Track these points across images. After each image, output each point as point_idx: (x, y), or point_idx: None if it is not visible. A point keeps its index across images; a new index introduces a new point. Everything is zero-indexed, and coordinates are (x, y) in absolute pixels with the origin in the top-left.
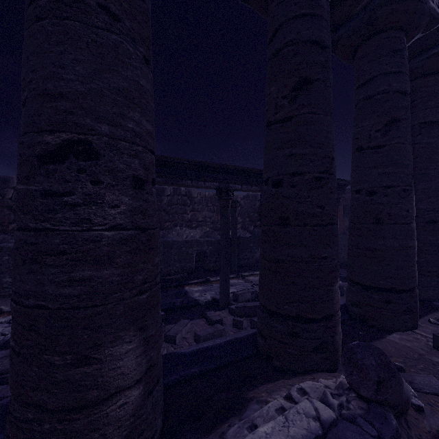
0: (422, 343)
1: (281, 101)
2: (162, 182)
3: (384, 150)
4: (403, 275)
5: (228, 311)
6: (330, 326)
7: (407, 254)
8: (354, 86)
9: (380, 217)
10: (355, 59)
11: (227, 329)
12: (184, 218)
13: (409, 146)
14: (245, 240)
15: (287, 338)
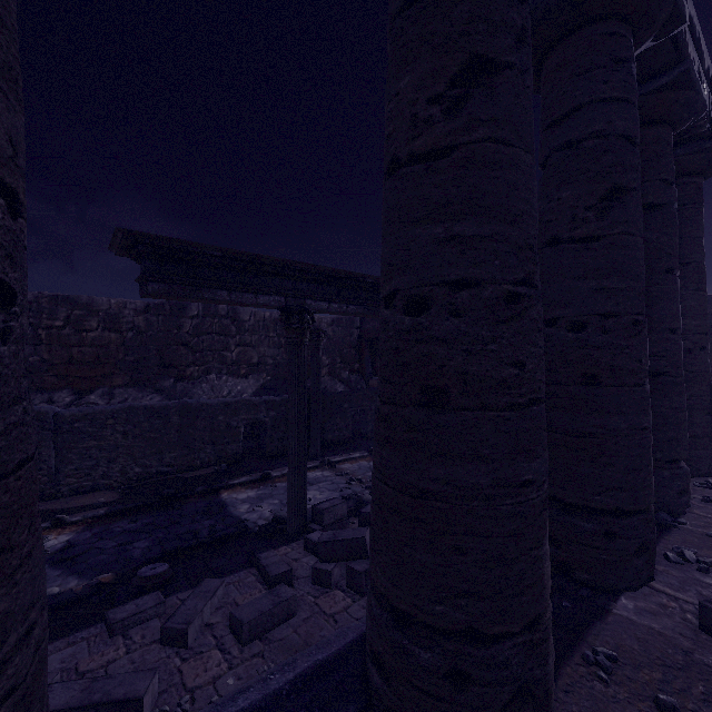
0: (677, 619)
1: (426, 109)
2: (164, 291)
3: (601, 245)
4: (635, 483)
5: (303, 545)
6: (537, 640)
7: (641, 442)
8: (543, 124)
9: (594, 373)
10: (543, 73)
11: (301, 590)
12: (225, 358)
13: (641, 240)
14: (335, 398)
15: (443, 686)
